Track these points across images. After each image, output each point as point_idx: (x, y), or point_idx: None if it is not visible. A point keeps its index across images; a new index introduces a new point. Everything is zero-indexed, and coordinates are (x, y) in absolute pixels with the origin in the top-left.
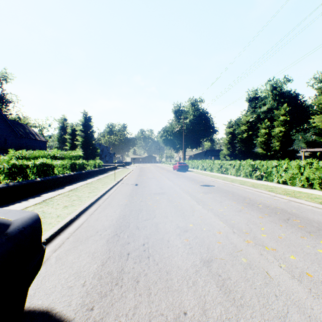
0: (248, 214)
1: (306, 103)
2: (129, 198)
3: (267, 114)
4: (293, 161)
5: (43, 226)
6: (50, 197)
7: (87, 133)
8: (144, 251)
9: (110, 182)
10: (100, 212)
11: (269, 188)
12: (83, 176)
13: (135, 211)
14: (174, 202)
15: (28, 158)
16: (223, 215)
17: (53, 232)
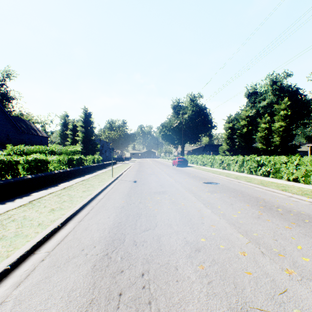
0: (270, 222)
1: (307, 98)
2: (126, 198)
3: (267, 109)
4: (306, 157)
5: (14, 240)
6: (39, 197)
7: (88, 128)
8: (143, 289)
9: (107, 179)
10: (91, 218)
11: (281, 186)
12: (80, 172)
13: (132, 216)
14: (177, 204)
15: (26, 154)
16: (240, 223)
17: (24, 252)
